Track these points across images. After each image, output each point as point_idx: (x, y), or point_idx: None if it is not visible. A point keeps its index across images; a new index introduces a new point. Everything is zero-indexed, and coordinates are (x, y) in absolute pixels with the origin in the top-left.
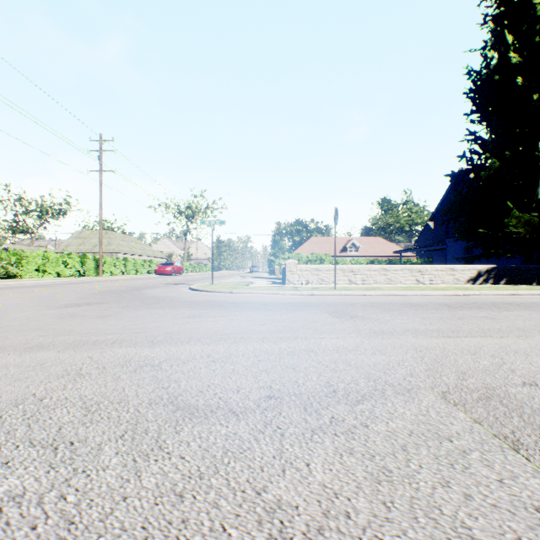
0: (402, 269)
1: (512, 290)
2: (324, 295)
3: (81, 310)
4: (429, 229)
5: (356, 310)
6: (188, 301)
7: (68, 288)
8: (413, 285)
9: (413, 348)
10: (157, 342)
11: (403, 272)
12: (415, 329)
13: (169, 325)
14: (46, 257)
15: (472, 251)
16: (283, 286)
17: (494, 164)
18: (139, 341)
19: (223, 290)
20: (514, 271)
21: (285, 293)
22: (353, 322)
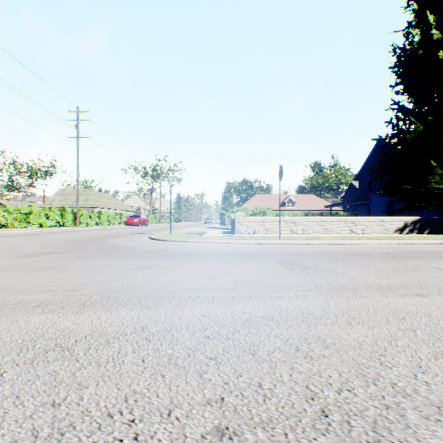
0: (338, 220)
1: (441, 239)
2: (270, 244)
3: (34, 261)
4: (353, 188)
5: (305, 261)
6: (144, 250)
7: (42, 237)
8: (347, 235)
9: (393, 314)
10: (88, 305)
11: (339, 223)
12: (377, 284)
13: (114, 279)
14: (30, 210)
15: (393, 206)
16: (232, 235)
17: (419, 128)
18: (69, 303)
19: (178, 239)
20: (436, 222)
21: (235, 242)
22: (308, 275)
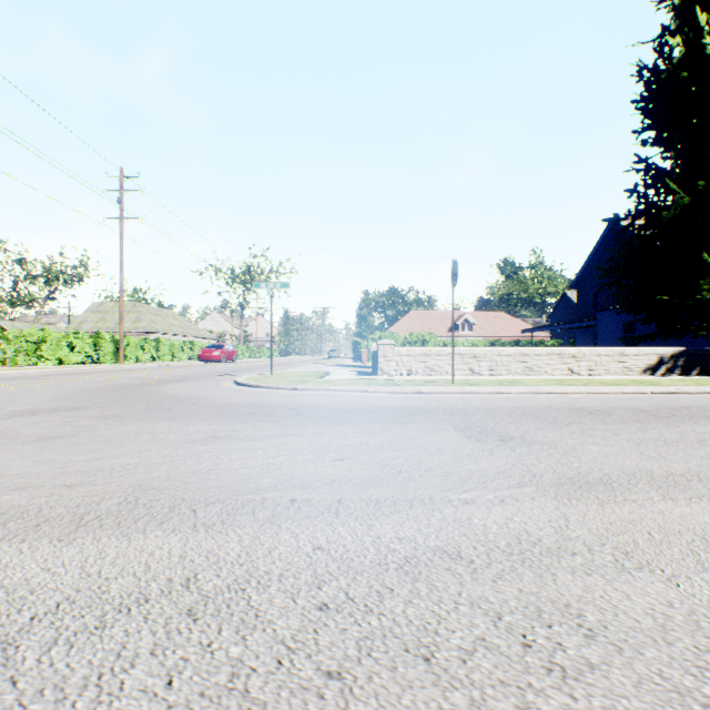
0: (548, 353)
1: None
2: (438, 393)
3: (24, 425)
4: (568, 301)
5: (503, 424)
6: (221, 405)
7: (57, 381)
8: (564, 377)
9: (703, 543)
10: (89, 522)
11: (550, 357)
12: (646, 472)
13: (155, 461)
14: (43, 337)
15: (634, 329)
16: (373, 378)
17: (683, 199)
18: (53, 515)
19: (282, 385)
20: None
21: (378, 389)
22: (513, 453)
